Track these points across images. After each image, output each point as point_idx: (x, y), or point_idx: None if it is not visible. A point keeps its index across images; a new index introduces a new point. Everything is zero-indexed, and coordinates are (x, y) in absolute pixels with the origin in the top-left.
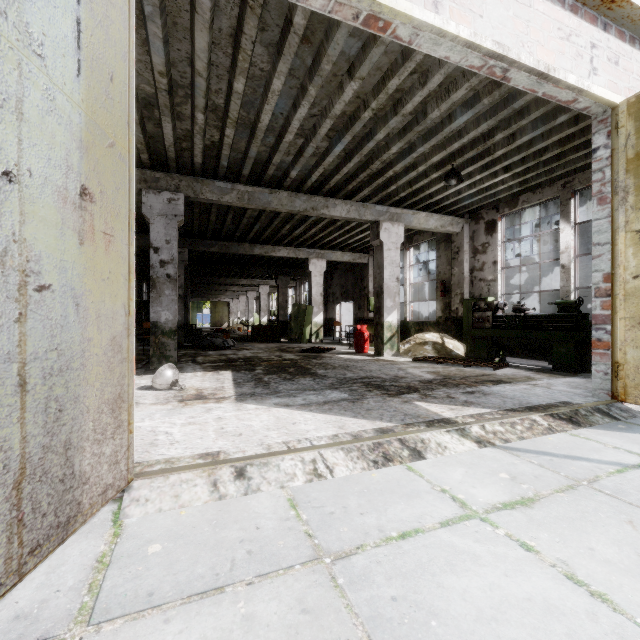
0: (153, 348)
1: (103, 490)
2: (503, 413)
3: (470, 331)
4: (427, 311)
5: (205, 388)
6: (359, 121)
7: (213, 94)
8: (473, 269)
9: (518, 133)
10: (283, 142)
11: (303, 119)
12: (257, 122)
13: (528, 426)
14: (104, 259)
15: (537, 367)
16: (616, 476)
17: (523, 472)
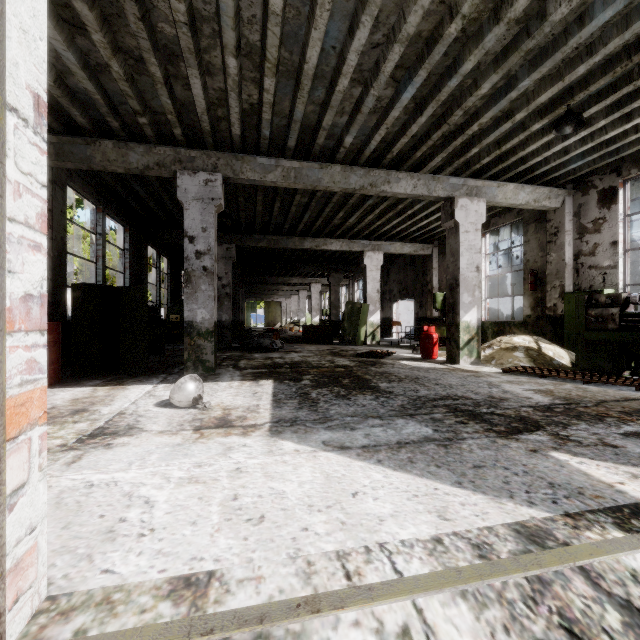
0: (188, 351)
1: None
2: None
3: (582, 334)
4: (498, 310)
5: (235, 407)
6: (441, 42)
7: (246, 26)
8: (579, 254)
9: None
10: (335, 92)
11: (362, 53)
12: (302, 64)
13: None
14: None
15: None
16: None
17: None
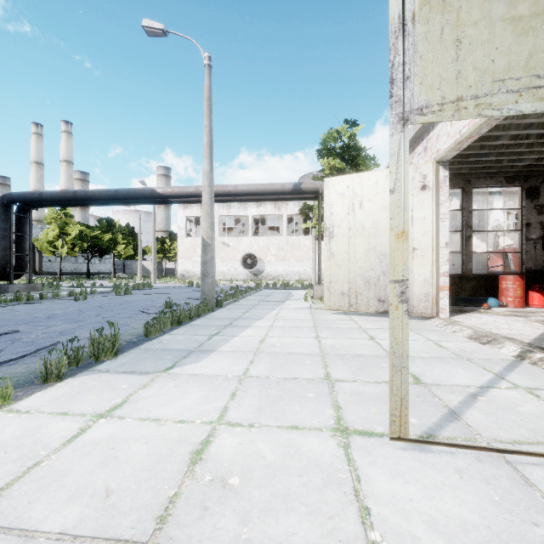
0: None
1: (421, 312)
2: None
3: None
4: None
5: None
6: None
7: None
8: None
9: None
10: None
11: None
12: None
13: None
14: (421, 261)
15: None
16: (477, 366)
17: (474, 354)
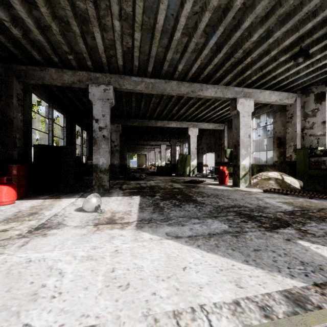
0: (95, 180)
1: None
2: None
3: (307, 171)
4: (258, 158)
5: (118, 211)
6: (231, 10)
7: (124, 3)
8: (304, 128)
9: None
10: (173, 40)
11: (188, 18)
12: (155, 24)
13: None
14: None
15: None
16: None
17: None
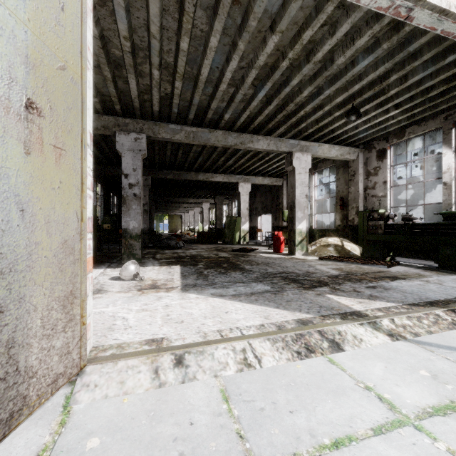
0: (124, 248)
1: (53, 380)
2: (407, 307)
3: (365, 236)
4: (326, 221)
5: (159, 279)
6: (278, 70)
7: (165, 54)
8: (366, 188)
9: (410, 74)
10: (219, 91)
11: (234, 71)
12: (199, 75)
13: (433, 320)
14: (54, 170)
15: (424, 265)
16: None
17: (442, 370)
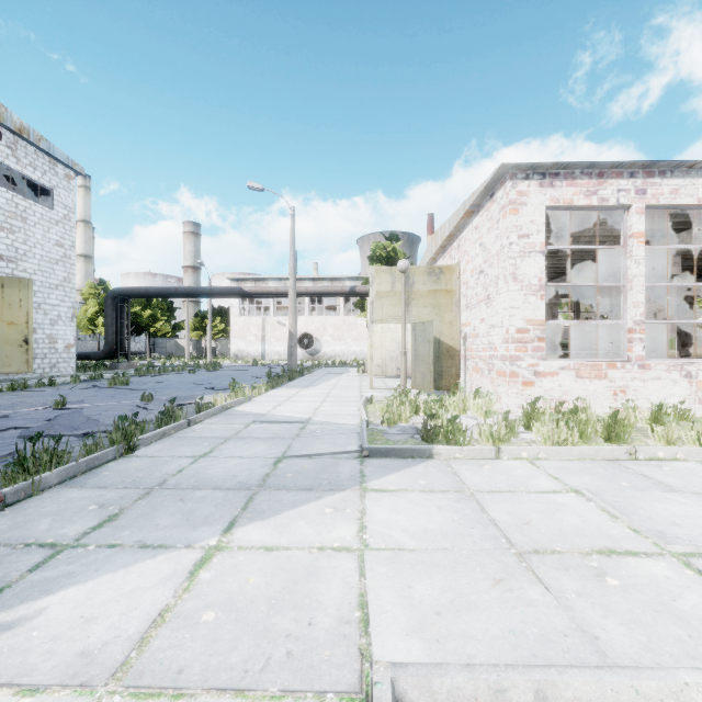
0: None
1: None
2: None
3: None
4: None
5: None
6: None
7: None
8: None
9: None
10: None
11: None
12: None
13: None
14: None
15: None
16: None
17: None
